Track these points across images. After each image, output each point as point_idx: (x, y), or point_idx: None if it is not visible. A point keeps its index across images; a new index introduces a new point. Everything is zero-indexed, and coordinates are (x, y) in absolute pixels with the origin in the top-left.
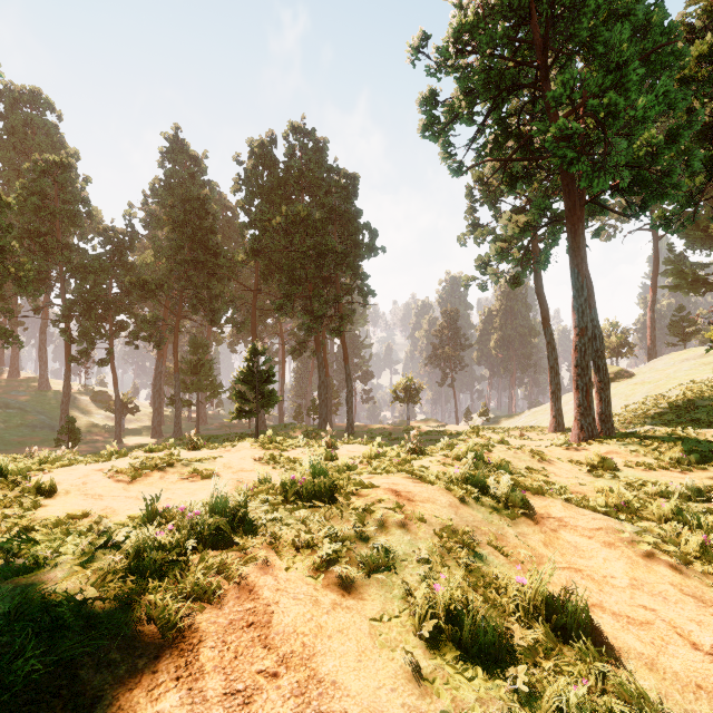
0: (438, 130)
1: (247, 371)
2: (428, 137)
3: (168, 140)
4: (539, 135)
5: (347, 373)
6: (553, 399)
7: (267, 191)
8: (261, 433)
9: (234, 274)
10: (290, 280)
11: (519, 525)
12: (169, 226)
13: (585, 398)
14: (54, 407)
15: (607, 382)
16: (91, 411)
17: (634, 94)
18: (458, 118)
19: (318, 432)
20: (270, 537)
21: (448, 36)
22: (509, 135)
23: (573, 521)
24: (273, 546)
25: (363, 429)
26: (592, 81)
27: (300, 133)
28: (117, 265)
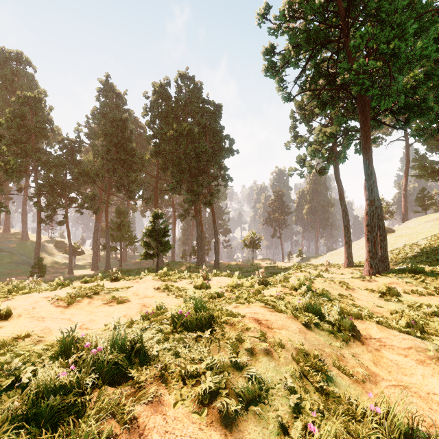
0: (275, 71)
1: (151, 228)
2: (269, 76)
3: (102, 84)
4: (340, 75)
5: (214, 230)
6: (346, 246)
7: (164, 115)
8: (160, 268)
9: (143, 167)
10: (178, 171)
11: (351, 346)
12: (103, 137)
13: (373, 246)
14: (31, 251)
15: (385, 236)
16: (54, 253)
17: (410, 42)
18: (288, 63)
19: (196, 267)
20: (161, 369)
21: (283, 6)
22: (321, 75)
23: (389, 342)
24: (163, 378)
25: (225, 265)
26: (381, 34)
27: (185, 78)
28: (70, 162)
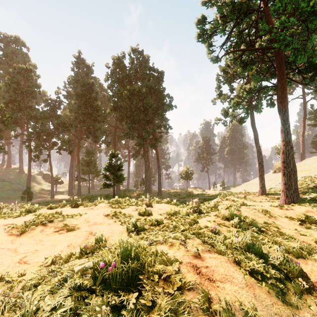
0: (206, 38)
1: (109, 165)
2: (200, 41)
3: (76, 58)
4: (258, 41)
5: (158, 166)
6: (260, 179)
7: (121, 80)
8: (117, 195)
9: (105, 119)
10: (131, 121)
11: (306, 301)
12: (75, 97)
13: (289, 180)
14: (25, 181)
15: (295, 171)
16: (42, 183)
17: None
18: (216, 31)
19: (144, 194)
20: None
21: None
22: (243, 41)
23: None
24: None
25: (166, 192)
26: None
27: (136, 52)
28: (52, 116)
